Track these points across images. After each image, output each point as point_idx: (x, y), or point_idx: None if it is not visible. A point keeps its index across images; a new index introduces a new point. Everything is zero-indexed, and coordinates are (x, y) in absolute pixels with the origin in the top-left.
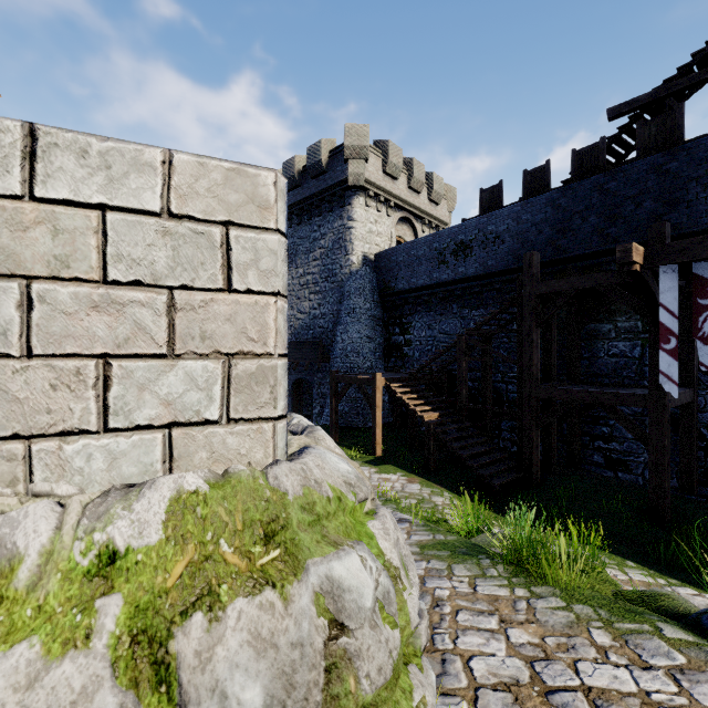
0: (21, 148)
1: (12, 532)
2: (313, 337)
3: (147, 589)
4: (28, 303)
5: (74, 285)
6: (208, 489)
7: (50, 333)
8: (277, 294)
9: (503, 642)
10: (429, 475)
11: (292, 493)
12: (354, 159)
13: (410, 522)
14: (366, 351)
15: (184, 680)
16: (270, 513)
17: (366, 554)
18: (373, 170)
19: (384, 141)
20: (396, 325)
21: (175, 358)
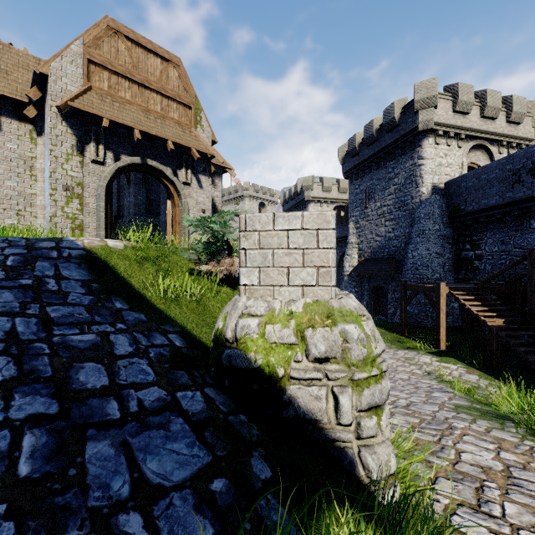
0: (272, 219)
1: (273, 304)
2: (388, 255)
3: (299, 321)
4: (273, 255)
5: (282, 250)
6: (312, 303)
7: (277, 262)
8: (332, 248)
9: (493, 454)
10: (490, 371)
11: (335, 307)
12: (423, 109)
13: (455, 394)
14: (435, 265)
15: (307, 340)
16: (329, 311)
17: (357, 326)
18: (442, 113)
19: (453, 84)
20: (466, 242)
21: (304, 268)
